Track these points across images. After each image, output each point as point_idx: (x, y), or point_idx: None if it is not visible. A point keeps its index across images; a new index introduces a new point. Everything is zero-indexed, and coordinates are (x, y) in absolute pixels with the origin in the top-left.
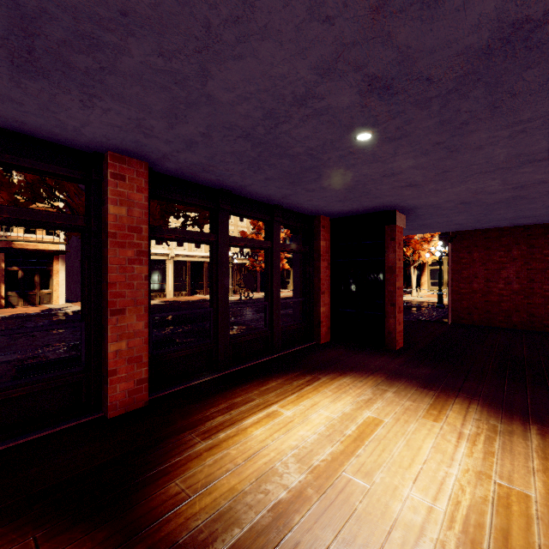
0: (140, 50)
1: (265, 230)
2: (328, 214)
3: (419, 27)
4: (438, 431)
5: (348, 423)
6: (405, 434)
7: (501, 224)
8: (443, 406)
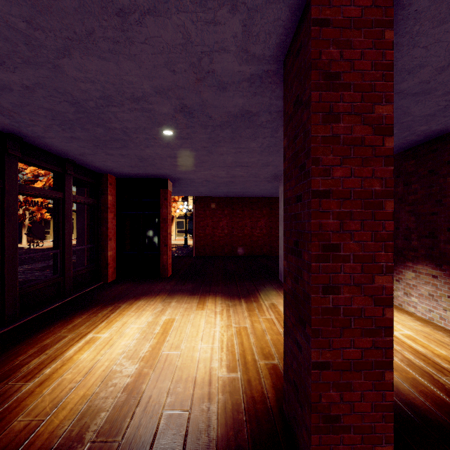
0: (4, 7)
1: (55, 181)
2: (115, 174)
3: (214, 96)
4: (205, 314)
5: (154, 326)
6: (190, 321)
7: (221, 195)
8: (204, 301)
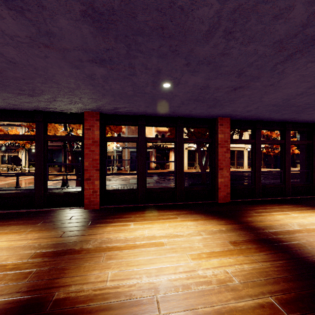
0: (243, 99)
1: (280, 134)
2: None
3: None
4: None
5: None
6: None
7: None
8: None
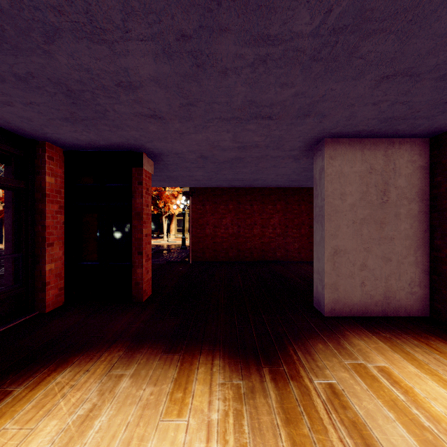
0: None
1: None
2: (58, 143)
3: None
4: (184, 437)
5: None
6: None
7: (224, 184)
8: (188, 376)
